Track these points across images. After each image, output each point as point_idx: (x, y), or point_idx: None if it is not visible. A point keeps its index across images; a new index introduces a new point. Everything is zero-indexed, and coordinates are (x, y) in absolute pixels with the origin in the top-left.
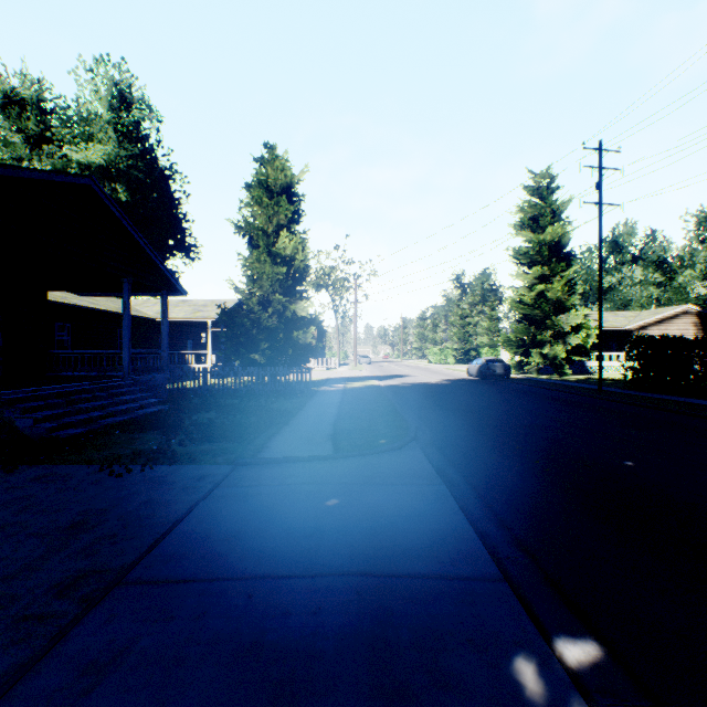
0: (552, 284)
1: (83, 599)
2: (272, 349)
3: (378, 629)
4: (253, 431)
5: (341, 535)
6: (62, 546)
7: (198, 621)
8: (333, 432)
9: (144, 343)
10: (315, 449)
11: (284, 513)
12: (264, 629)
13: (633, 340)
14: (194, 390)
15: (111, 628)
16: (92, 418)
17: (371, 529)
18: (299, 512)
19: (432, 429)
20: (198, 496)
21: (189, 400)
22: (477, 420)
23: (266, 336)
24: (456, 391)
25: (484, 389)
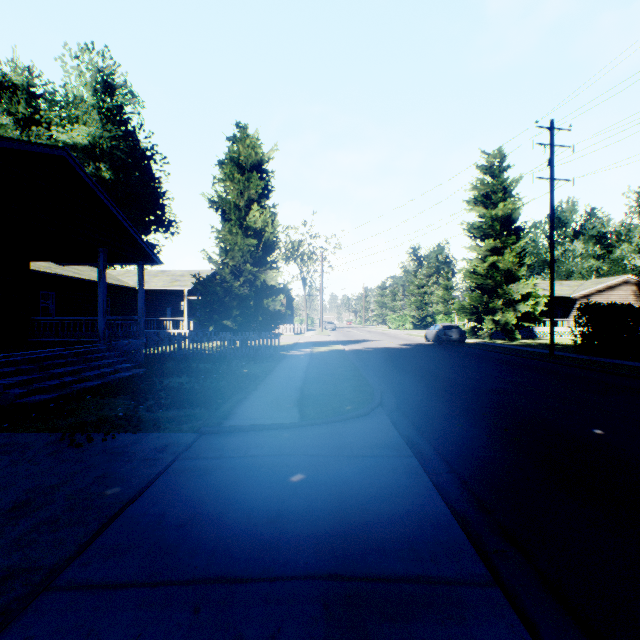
0: (504, 256)
1: None
2: (243, 316)
3: None
4: (221, 396)
5: (306, 521)
6: None
7: None
8: (299, 397)
9: (125, 310)
10: (281, 415)
11: (245, 491)
12: None
13: (583, 308)
14: (170, 354)
15: None
16: (64, 383)
17: (339, 513)
18: (262, 490)
19: (396, 393)
20: (156, 470)
21: (164, 364)
22: (439, 384)
23: (238, 303)
24: (416, 355)
25: (442, 353)
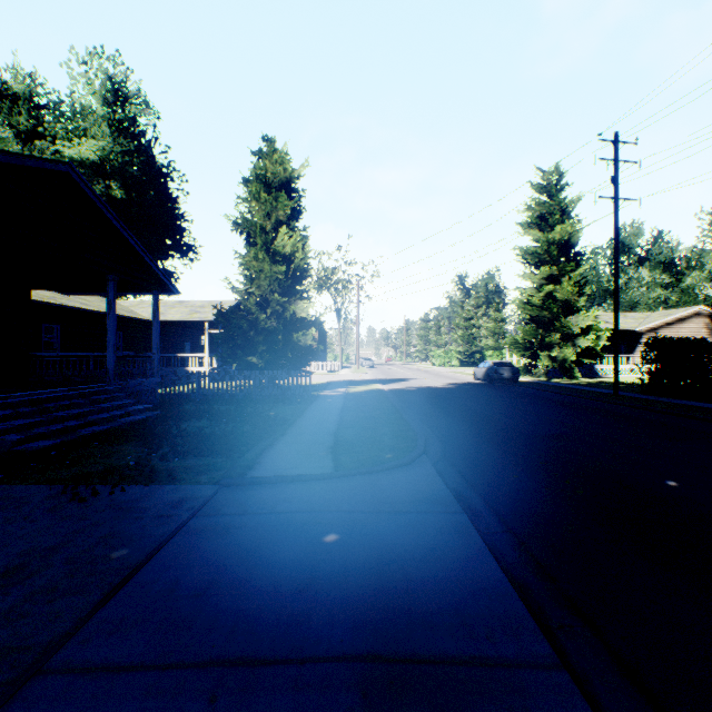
0: (561, 284)
1: None
2: (270, 352)
3: None
4: (245, 442)
5: (342, 590)
6: None
7: None
8: (333, 444)
9: (138, 345)
10: (313, 465)
11: (271, 554)
12: None
13: (650, 342)
14: (188, 395)
15: None
16: (68, 427)
17: (379, 580)
18: (290, 553)
19: (443, 439)
20: (170, 529)
21: (181, 406)
22: (491, 429)
23: (264, 338)
24: (464, 396)
25: (493, 393)
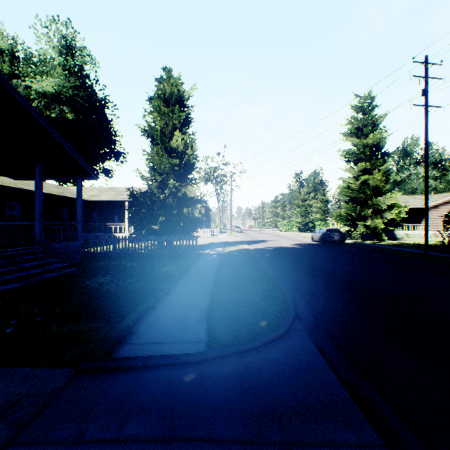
0: (373, 175)
1: None
2: (168, 222)
3: None
4: (130, 303)
5: None
6: None
7: None
8: (209, 306)
9: None
10: (185, 338)
11: None
12: None
13: None
14: (106, 253)
15: None
16: None
17: None
18: None
19: (307, 299)
20: None
21: (98, 262)
22: (345, 287)
23: (164, 212)
24: (310, 254)
25: (330, 252)
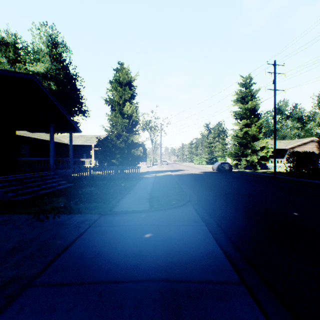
0: (251, 128)
1: (7, 296)
2: (121, 158)
3: (173, 318)
4: (111, 197)
5: (153, 255)
6: (4, 261)
7: (69, 312)
8: (149, 197)
9: (63, 155)
10: (140, 206)
11: (123, 242)
12: (107, 318)
13: (290, 153)
14: (85, 177)
15: (19, 316)
16: (33, 190)
17: (168, 251)
18: (131, 241)
19: (197, 196)
20: (80, 232)
21: (82, 181)
22: (218, 191)
23: (119, 151)
24: (207, 177)
25: (220, 176)
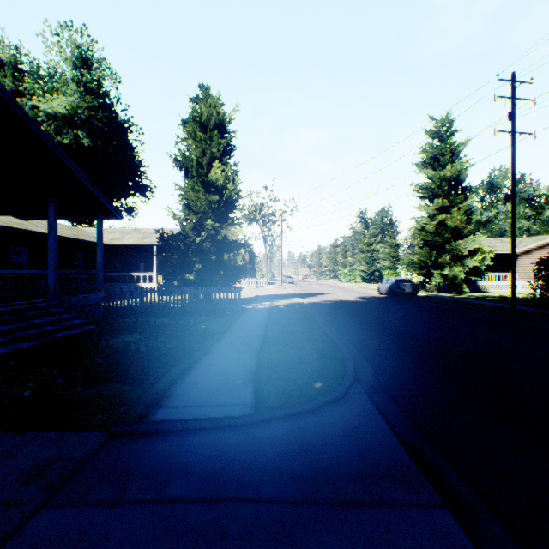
0: (451, 214)
1: None
2: (205, 270)
3: None
4: (164, 363)
5: None
6: None
7: None
8: (256, 367)
9: None
10: (230, 400)
11: None
12: None
13: (544, 262)
14: (132, 308)
15: None
16: None
17: None
18: None
19: (370, 359)
20: None
21: (122, 318)
22: (414, 346)
23: (200, 258)
24: (375, 309)
25: (399, 307)
